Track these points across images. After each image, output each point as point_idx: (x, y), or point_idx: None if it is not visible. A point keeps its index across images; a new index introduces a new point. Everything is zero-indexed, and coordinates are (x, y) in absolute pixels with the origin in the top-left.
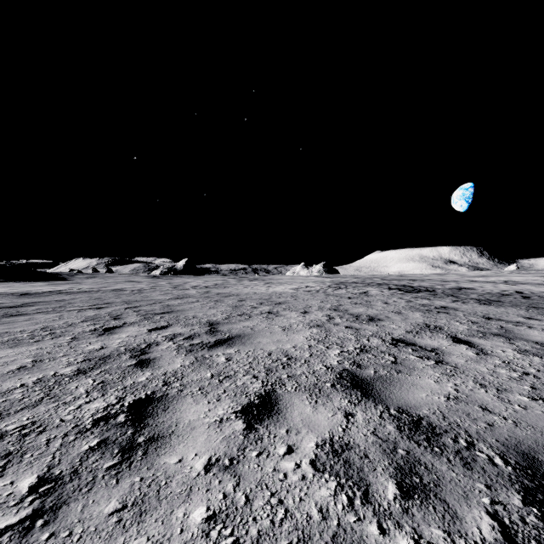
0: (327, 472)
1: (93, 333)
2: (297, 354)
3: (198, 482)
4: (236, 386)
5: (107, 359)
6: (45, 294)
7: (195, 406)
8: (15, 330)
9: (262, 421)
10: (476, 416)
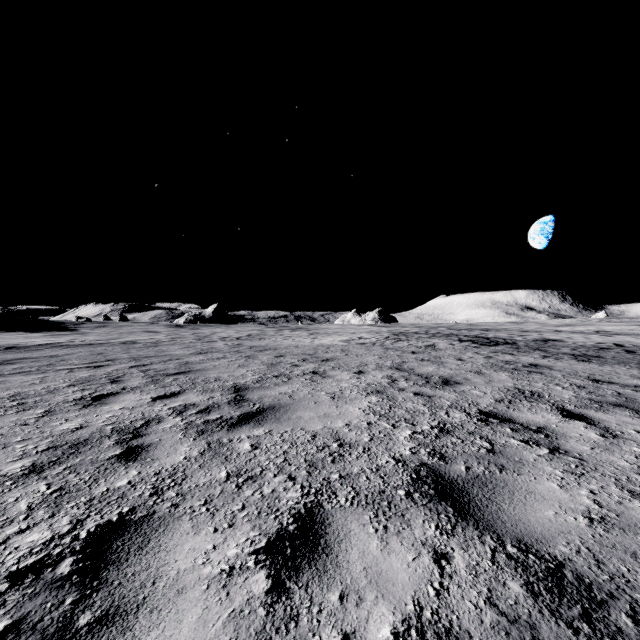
0: None
1: (77, 404)
2: (353, 438)
3: None
4: (262, 496)
5: (81, 447)
6: (37, 348)
7: (192, 539)
8: None
9: (298, 572)
10: None
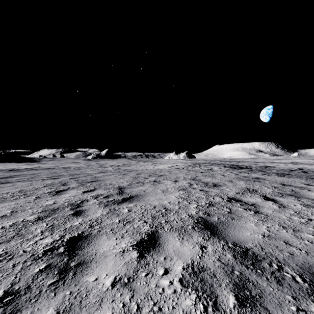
0: (190, 287)
1: (50, 194)
2: (171, 207)
3: (107, 295)
4: (134, 228)
5: (56, 211)
6: (24, 170)
7: (107, 241)
8: (3, 192)
9: (149, 251)
10: (282, 248)
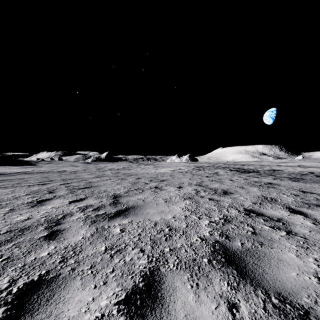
0: None
1: (28, 205)
2: (177, 225)
3: None
4: (124, 262)
5: (25, 231)
6: (14, 174)
7: (80, 293)
8: None
9: (144, 318)
10: None
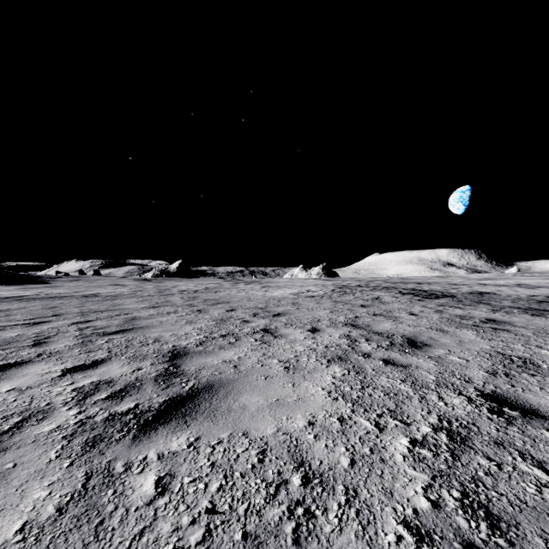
0: None
1: None
2: (323, 457)
3: None
4: None
5: None
6: None
7: None
8: None
9: None
10: None
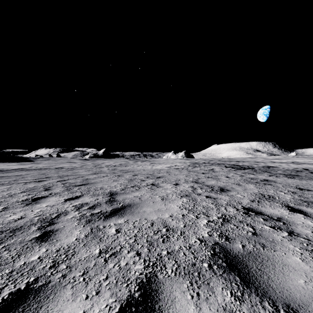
0: None
1: (23, 203)
2: (174, 225)
3: None
4: (119, 268)
5: (17, 232)
6: (12, 171)
7: (70, 305)
8: None
9: None
10: None
